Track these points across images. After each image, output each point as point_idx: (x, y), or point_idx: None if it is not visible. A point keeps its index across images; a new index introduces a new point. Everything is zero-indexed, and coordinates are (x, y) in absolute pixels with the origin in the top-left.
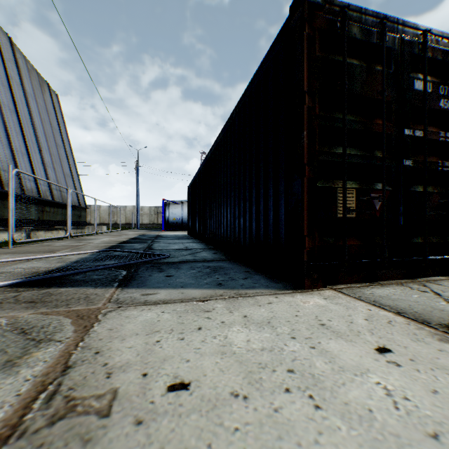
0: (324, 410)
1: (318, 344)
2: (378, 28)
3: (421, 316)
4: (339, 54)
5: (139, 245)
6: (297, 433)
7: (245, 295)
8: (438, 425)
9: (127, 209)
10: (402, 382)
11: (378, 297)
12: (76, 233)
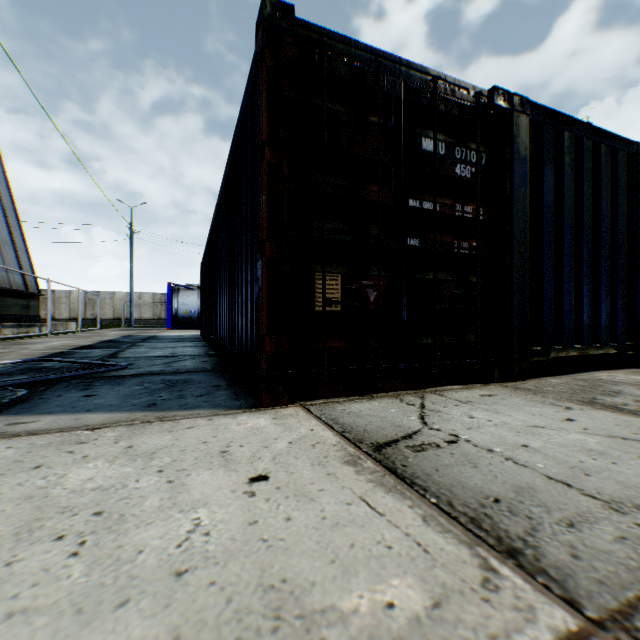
0: (79, 557)
1: (185, 476)
2: (374, 67)
3: (364, 435)
4: (320, 96)
5: (101, 352)
6: (0, 589)
7: (170, 418)
8: (203, 560)
9: (116, 296)
10: (228, 515)
11: (345, 414)
12: (18, 333)
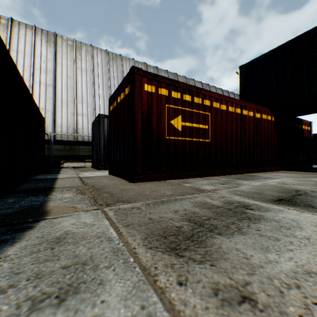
0: None
1: None
2: None
3: None
4: None
5: None
6: None
7: None
8: None
9: None
10: None
11: None
12: None
